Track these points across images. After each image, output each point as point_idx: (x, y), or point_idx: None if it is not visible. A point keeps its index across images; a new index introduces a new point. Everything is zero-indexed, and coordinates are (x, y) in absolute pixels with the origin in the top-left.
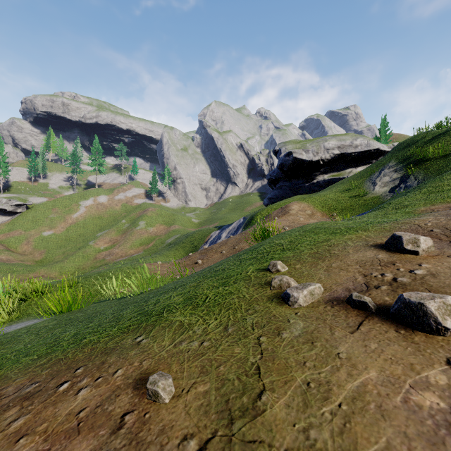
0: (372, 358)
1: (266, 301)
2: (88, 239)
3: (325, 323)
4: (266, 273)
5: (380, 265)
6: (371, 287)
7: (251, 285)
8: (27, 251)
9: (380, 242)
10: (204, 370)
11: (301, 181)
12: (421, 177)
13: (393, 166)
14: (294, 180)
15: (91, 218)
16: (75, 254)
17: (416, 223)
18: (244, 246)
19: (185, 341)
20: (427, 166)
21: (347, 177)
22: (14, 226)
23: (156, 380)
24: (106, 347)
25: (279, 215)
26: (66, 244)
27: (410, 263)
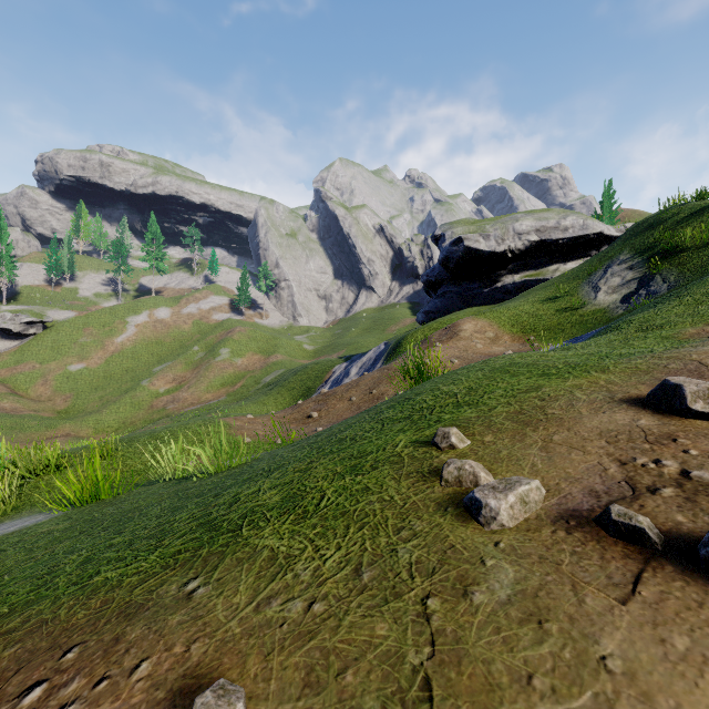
0: (686, 678)
1: (434, 512)
2: (140, 377)
3: (559, 571)
4: (429, 449)
5: (647, 441)
6: (641, 489)
7: (403, 475)
8: (44, 395)
9: (637, 393)
10: (313, 678)
11: (477, 285)
12: (673, 279)
13: (627, 261)
14: (466, 283)
15: (144, 344)
16: (119, 401)
17: (695, 359)
18: (386, 389)
19: (278, 597)
20: (683, 260)
21: (552, 279)
22: (24, 356)
23: (209, 708)
24: (130, 599)
25: (442, 339)
26: (105, 385)
27: (707, 439)
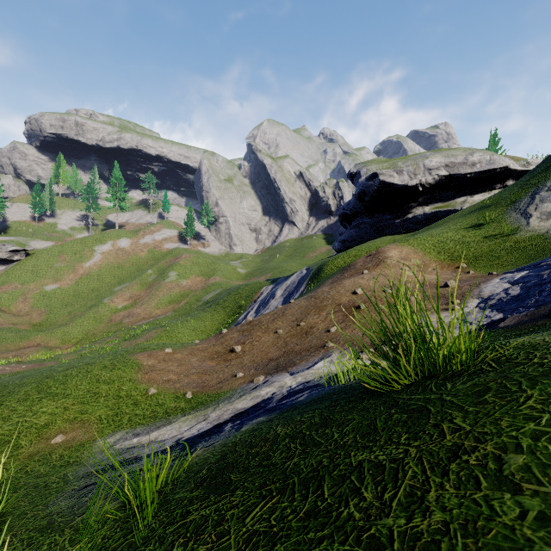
0: None
1: None
2: (102, 295)
3: None
4: None
5: None
6: None
7: None
8: (23, 310)
9: None
10: None
11: (389, 216)
12: None
13: None
14: (379, 215)
15: (108, 268)
16: (83, 315)
17: None
18: (315, 322)
19: None
20: None
21: (467, 208)
22: (8, 278)
23: None
24: None
25: (368, 266)
26: (74, 302)
27: None
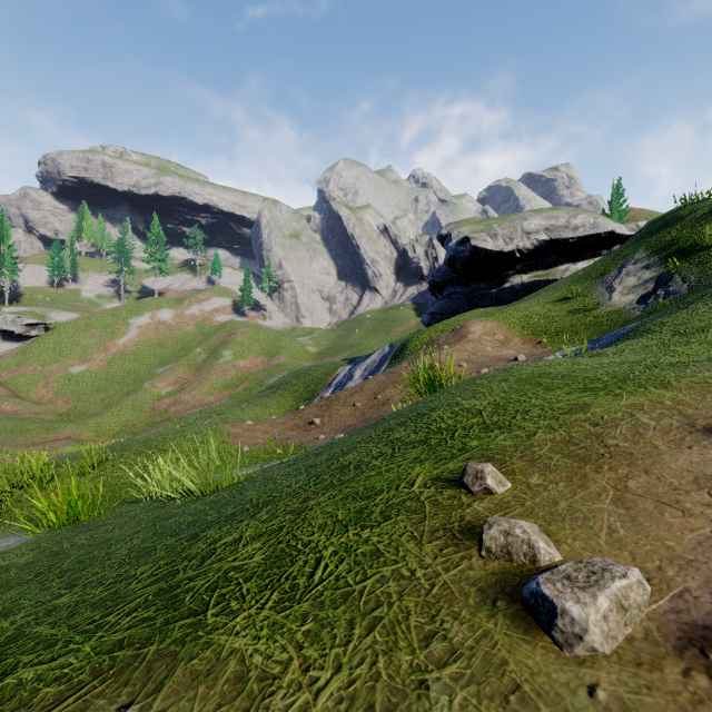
0: None
1: (478, 607)
2: (142, 379)
3: None
4: (457, 492)
5: None
6: None
7: (426, 532)
8: (46, 397)
9: None
10: None
11: (484, 285)
12: (693, 278)
13: (642, 260)
14: (473, 284)
15: (147, 346)
16: (120, 403)
17: None
18: (392, 394)
19: None
20: (703, 259)
21: (562, 279)
22: (25, 358)
23: None
24: None
25: (450, 341)
26: (107, 387)
27: None
